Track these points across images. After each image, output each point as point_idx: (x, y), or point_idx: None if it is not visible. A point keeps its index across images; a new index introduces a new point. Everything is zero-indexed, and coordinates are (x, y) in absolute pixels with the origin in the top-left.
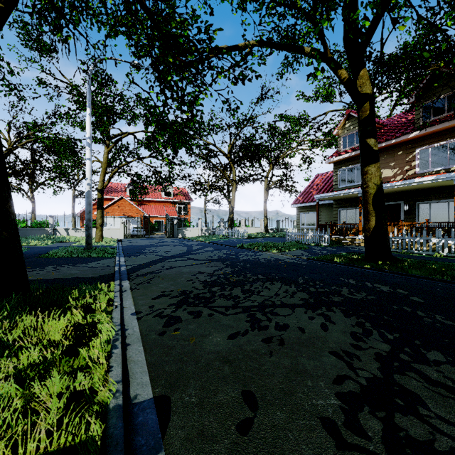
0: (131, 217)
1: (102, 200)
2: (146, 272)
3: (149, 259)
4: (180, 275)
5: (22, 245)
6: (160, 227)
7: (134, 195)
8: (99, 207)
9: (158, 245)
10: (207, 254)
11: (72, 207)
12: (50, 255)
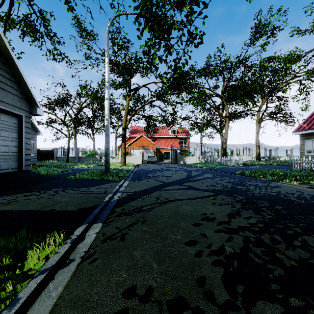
0: (148, 149)
1: (125, 135)
2: (134, 207)
3: (149, 184)
4: (176, 221)
5: (74, 167)
6: (168, 156)
7: (147, 131)
8: (123, 141)
9: (162, 170)
10: (209, 182)
11: (115, 144)
12: (73, 177)
